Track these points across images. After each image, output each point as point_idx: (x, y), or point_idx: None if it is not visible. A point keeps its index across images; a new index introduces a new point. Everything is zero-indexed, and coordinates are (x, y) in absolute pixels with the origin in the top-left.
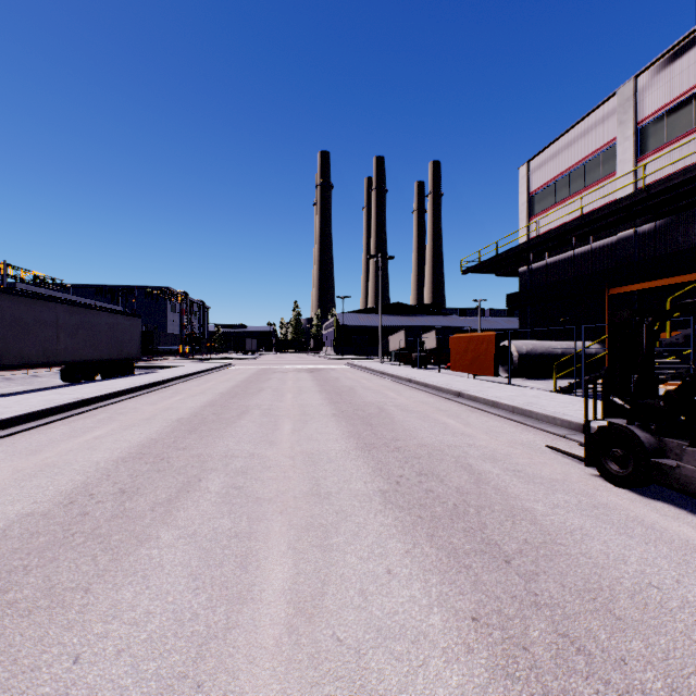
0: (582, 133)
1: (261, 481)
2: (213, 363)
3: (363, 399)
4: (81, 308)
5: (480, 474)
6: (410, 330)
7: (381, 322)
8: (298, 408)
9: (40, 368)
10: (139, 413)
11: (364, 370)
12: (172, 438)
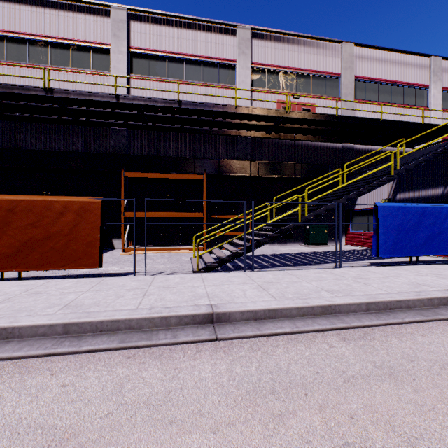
0: (70, 13)
1: None
2: None
3: None
4: None
5: None
6: None
7: None
8: None
9: None
10: None
11: None
12: None
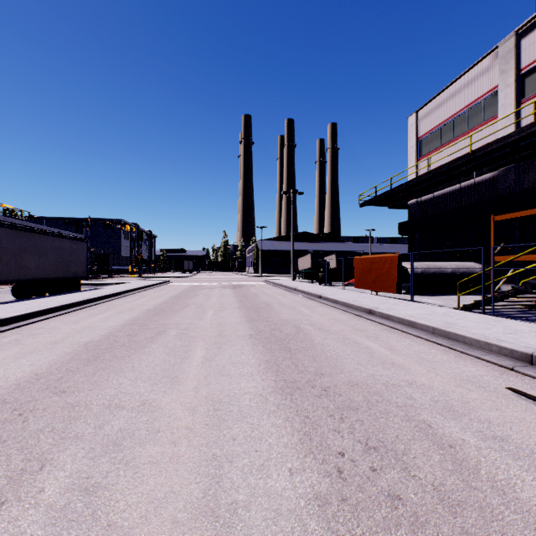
0: (465, 84)
1: (133, 468)
2: (153, 281)
3: (280, 316)
4: (25, 232)
5: (453, 448)
6: (315, 253)
7: (292, 246)
8: (216, 327)
9: (2, 285)
10: (52, 335)
11: (279, 286)
12: (60, 373)
